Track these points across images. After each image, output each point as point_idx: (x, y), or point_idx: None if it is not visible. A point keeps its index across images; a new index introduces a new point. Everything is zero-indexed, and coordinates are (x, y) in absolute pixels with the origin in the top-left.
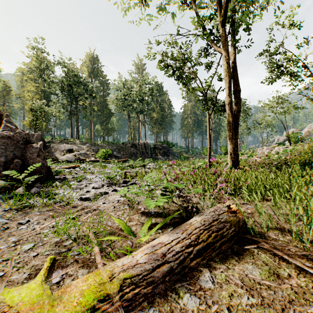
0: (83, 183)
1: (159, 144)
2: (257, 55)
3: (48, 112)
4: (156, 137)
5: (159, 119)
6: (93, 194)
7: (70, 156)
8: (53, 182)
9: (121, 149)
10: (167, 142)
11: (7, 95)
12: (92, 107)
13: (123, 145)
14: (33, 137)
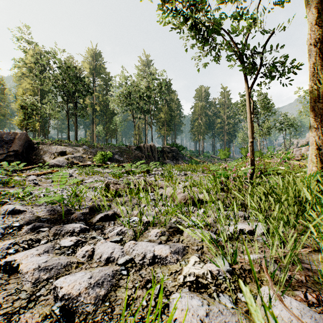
0: None
1: (167, 147)
2: None
3: (41, 110)
4: (164, 139)
5: (167, 120)
6: None
7: (61, 159)
8: None
9: (124, 152)
10: (176, 145)
11: (1, 93)
12: (94, 107)
13: (127, 148)
14: (16, 137)
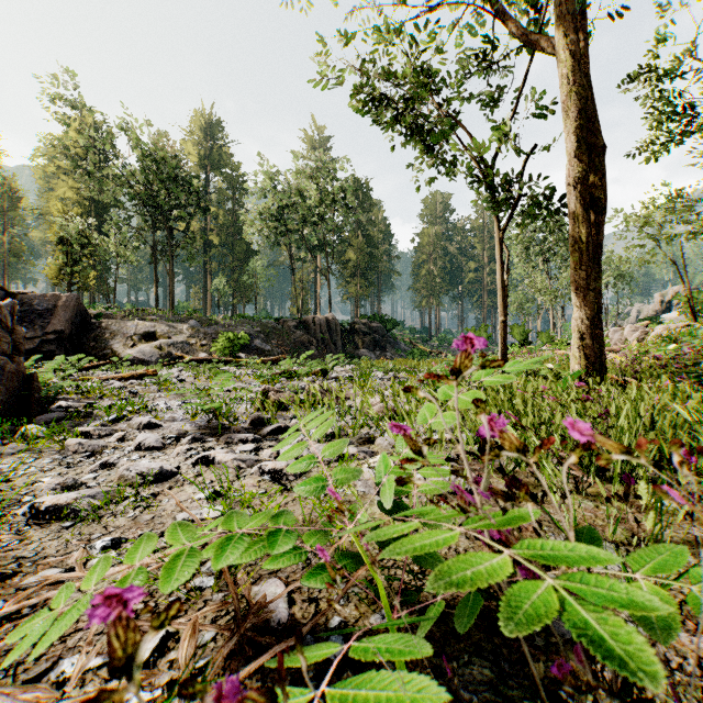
0: (125, 425)
1: (363, 322)
2: (621, 82)
3: (101, 247)
4: (356, 305)
5: (362, 265)
6: (114, 479)
7: (148, 349)
8: (36, 423)
9: (273, 334)
10: (380, 317)
11: (12, 209)
12: (208, 237)
13: (279, 325)
14: (59, 303)
